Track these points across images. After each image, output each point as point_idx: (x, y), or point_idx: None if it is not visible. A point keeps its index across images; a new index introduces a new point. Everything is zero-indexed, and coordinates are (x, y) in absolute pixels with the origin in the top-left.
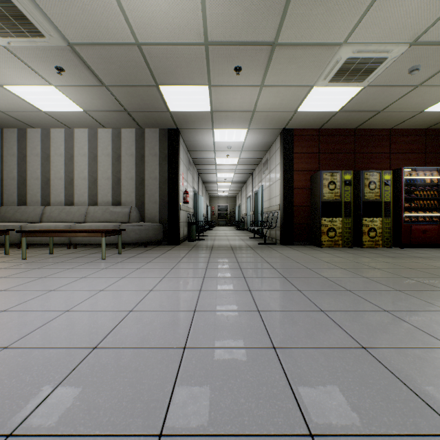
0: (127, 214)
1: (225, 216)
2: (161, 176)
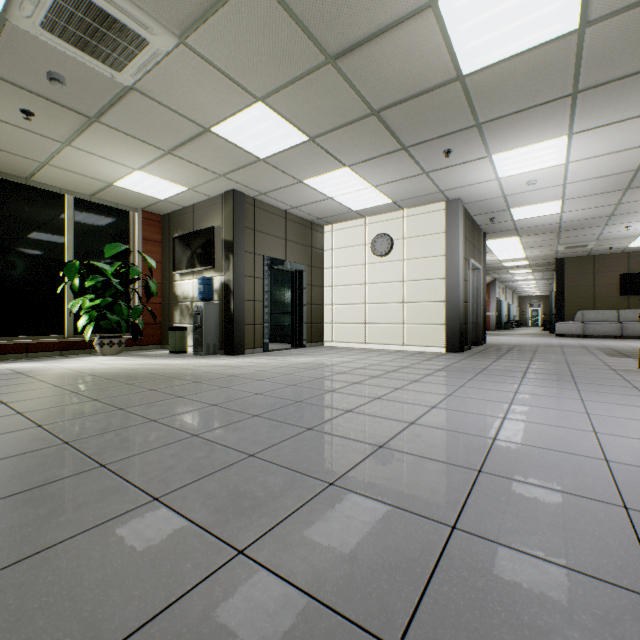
0: None
1: None
2: None
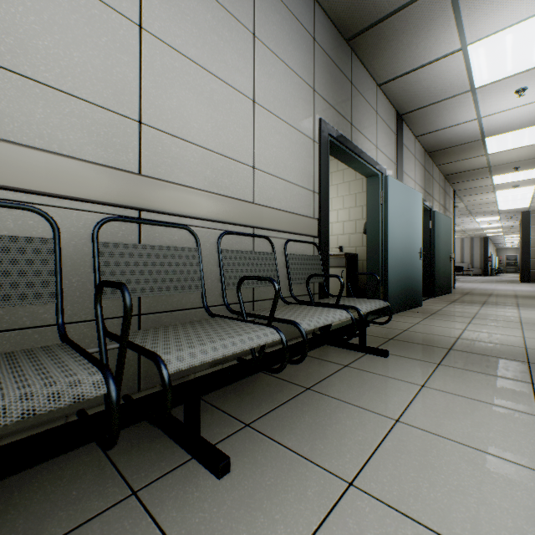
0: (467, 266)
1: (513, 265)
2: (480, 253)
